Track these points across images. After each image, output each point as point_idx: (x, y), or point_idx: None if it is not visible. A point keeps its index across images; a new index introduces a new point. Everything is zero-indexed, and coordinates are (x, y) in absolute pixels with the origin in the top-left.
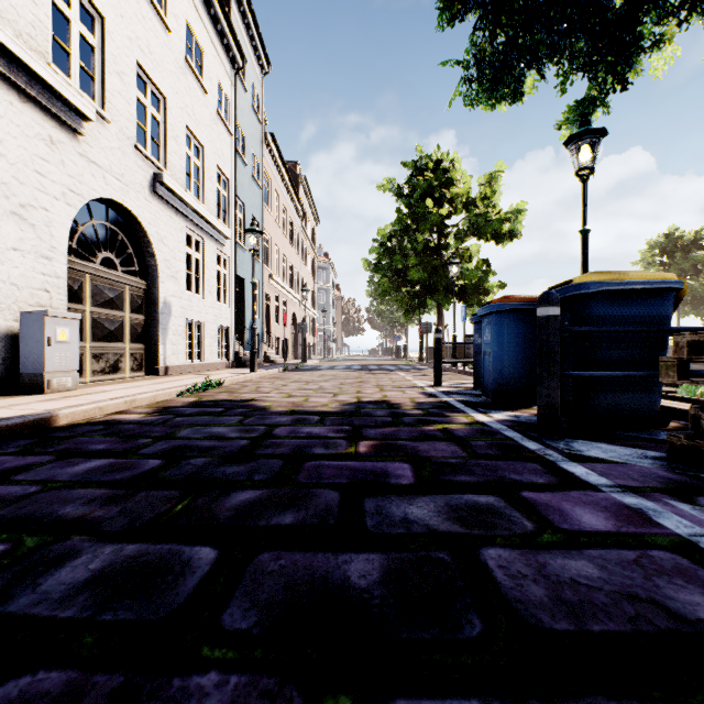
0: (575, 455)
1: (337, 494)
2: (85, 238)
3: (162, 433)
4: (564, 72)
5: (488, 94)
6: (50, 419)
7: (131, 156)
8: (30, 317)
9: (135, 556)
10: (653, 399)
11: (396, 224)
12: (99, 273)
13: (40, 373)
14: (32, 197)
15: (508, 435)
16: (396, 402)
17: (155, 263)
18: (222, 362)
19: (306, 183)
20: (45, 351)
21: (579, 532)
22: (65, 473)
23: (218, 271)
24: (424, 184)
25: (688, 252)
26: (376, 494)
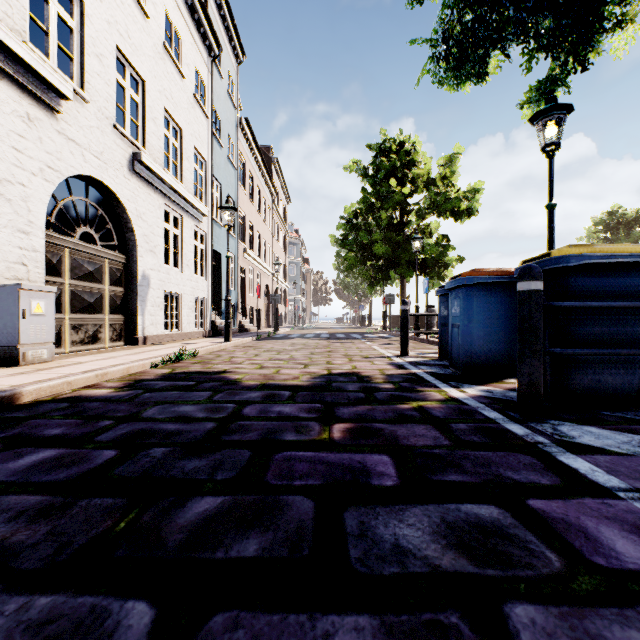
0: (569, 444)
1: (311, 503)
2: (64, 213)
3: (126, 413)
4: (530, 50)
5: (455, 72)
6: (12, 397)
7: (110, 135)
8: (4, 290)
9: (43, 620)
10: (636, 377)
11: (361, 203)
12: (78, 247)
13: (14, 346)
14: (8, 172)
15: (488, 415)
16: (366, 374)
17: (134, 238)
18: (199, 331)
19: (278, 165)
20: (19, 324)
21: (622, 573)
22: (4, 470)
23: (195, 245)
24: (387, 165)
25: (630, 229)
26: (357, 503)
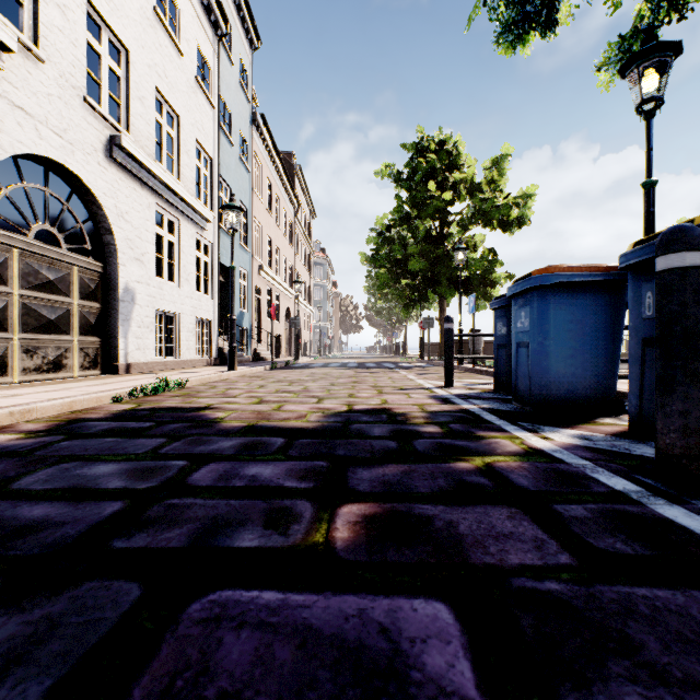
0: None
1: None
2: (12, 203)
3: None
4: None
5: (519, 8)
6: None
7: (78, 110)
8: None
9: None
10: None
11: (395, 213)
12: (32, 248)
13: None
14: None
15: (611, 484)
16: (400, 411)
17: (113, 242)
18: (202, 359)
19: (301, 173)
20: None
21: None
22: None
23: (198, 257)
24: (425, 166)
25: None
26: None
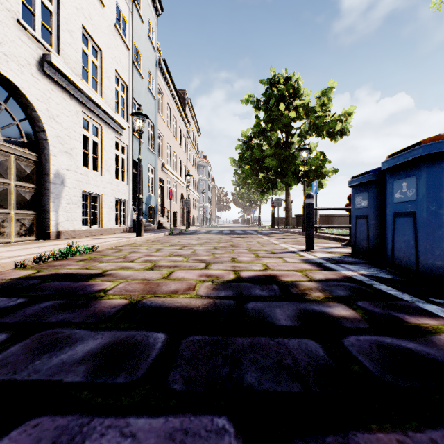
0: None
1: None
2: None
3: None
4: None
5: None
6: None
7: (12, 29)
8: None
9: None
10: None
11: (255, 128)
12: None
13: None
14: None
15: None
16: (288, 279)
17: (46, 137)
18: (120, 227)
19: (191, 104)
20: None
21: None
22: None
23: (116, 155)
24: (277, 93)
25: None
26: None
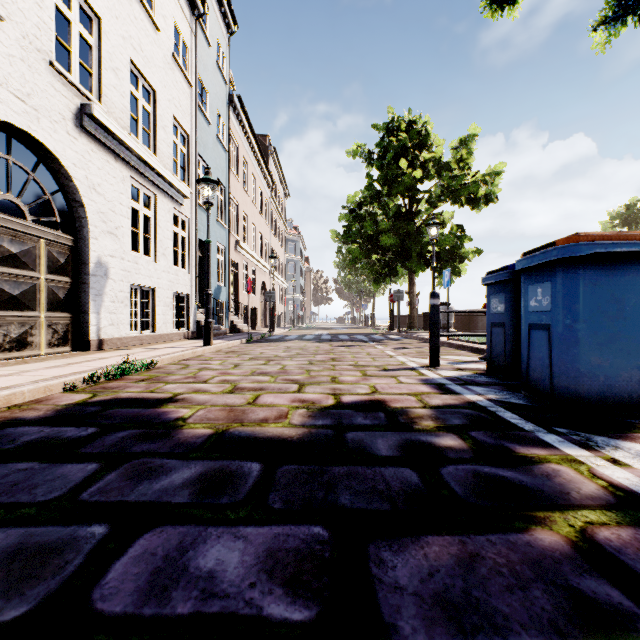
0: None
1: None
2: None
3: None
4: None
5: None
6: None
7: (43, 74)
8: None
9: None
10: None
11: (366, 191)
12: None
13: None
14: None
15: None
16: (398, 405)
17: (84, 214)
18: (179, 332)
19: (276, 155)
20: None
21: None
22: None
23: (175, 232)
24: (397, 144)
25: None
26: None
